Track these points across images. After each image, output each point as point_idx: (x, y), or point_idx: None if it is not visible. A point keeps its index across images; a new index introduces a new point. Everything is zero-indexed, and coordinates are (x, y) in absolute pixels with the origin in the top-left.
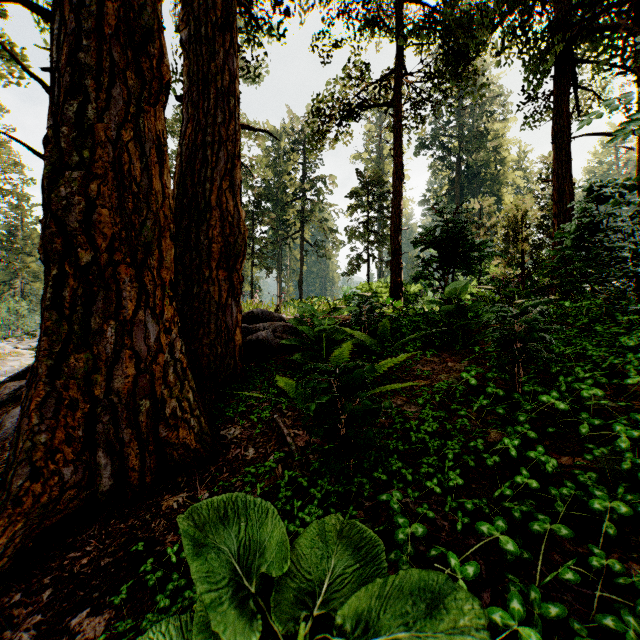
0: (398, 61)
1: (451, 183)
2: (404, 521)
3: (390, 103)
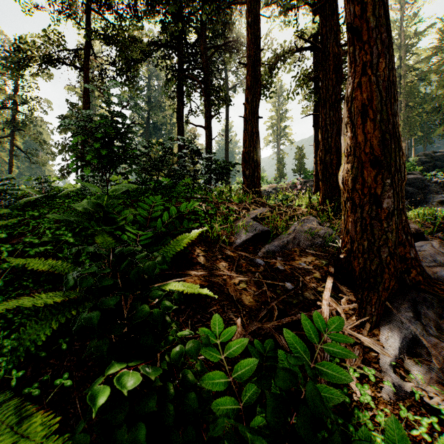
0: (87, 44)
1: (144, 129)
2: (17, 212)
3: (81, 68)
